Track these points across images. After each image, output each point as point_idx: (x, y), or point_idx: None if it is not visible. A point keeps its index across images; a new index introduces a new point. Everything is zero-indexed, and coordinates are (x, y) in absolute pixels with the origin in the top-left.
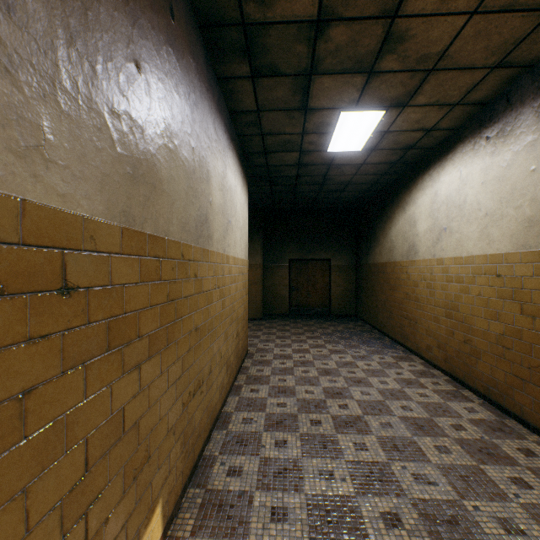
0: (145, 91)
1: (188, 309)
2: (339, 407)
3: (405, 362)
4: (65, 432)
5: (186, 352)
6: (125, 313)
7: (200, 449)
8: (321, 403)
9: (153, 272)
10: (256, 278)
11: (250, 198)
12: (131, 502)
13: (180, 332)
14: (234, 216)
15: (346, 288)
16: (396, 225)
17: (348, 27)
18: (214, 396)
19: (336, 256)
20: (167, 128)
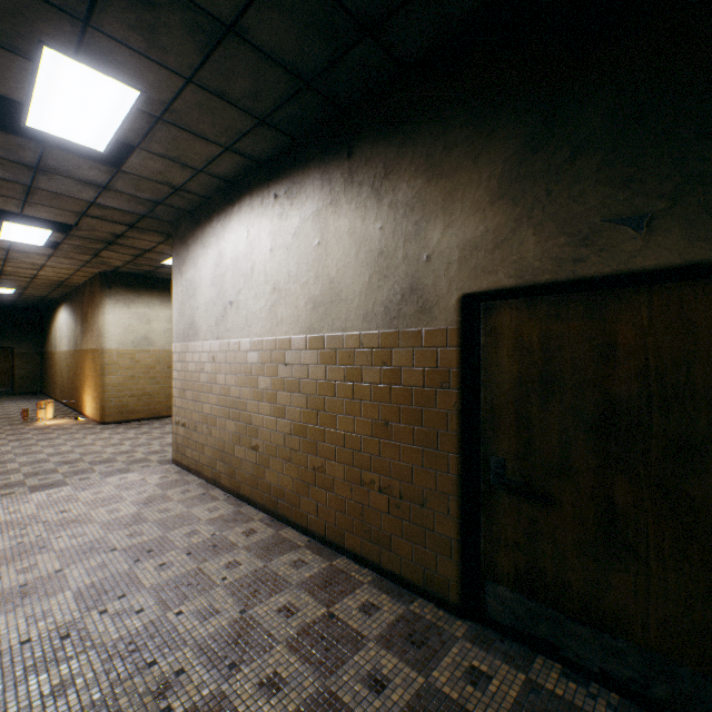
0: None
1: None
2: None
3: None
4: None
5: None
6: None
7: None
8: None
9: None
10: None
11: None
12: None
13: None
14: None
15: (32, 371)
16: (54, 330)
17: None
18: None
19: (21, 345)
20: None
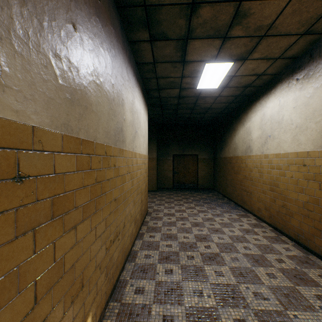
0: (80, 44)
1: (109, 187)
2: (205, 247)
3: (244, 218)
4: (18, 279)
5: (108, 215)
6: (65, 192)
7: (117, 275)
8: (193, 245)
9: (85, 164)
10: (153, 166)
11: (149, 118)
12: (69, 319)
13: (104, 202)
14: (139, 128)
15: (207, 172)
16: (239, 134)
17: (211, 7)
18: (127, 241)
19: (201, 153)
20: (95, 70)
